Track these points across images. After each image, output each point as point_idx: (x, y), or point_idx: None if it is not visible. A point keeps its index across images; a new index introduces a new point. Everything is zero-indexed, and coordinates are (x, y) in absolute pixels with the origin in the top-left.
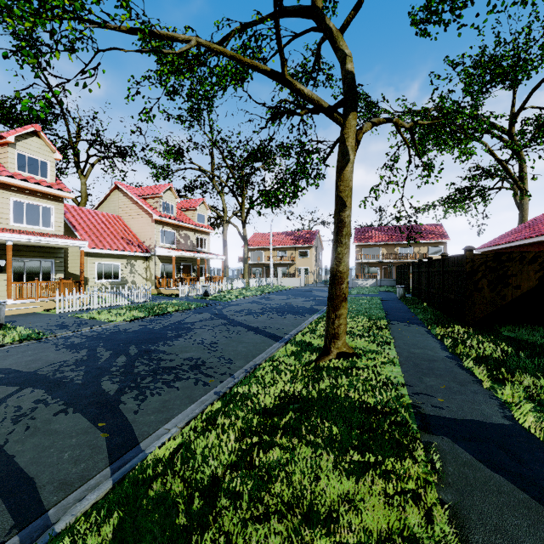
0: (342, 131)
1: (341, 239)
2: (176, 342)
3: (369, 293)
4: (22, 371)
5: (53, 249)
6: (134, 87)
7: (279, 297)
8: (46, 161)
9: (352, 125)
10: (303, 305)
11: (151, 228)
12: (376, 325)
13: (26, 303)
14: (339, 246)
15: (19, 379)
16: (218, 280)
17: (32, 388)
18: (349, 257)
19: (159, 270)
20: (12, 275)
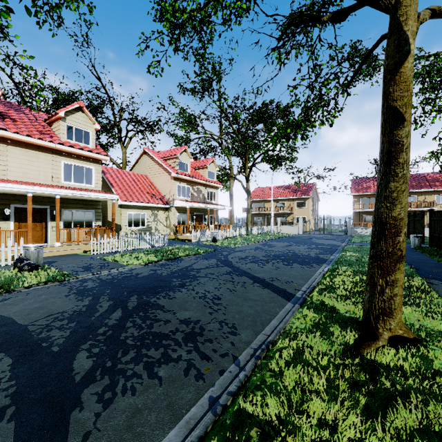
0: (394, 14)
1: (395, 169)
2: (177, 294)
3: None
4: (17, 322)
5: (94, 202)
6: (143, 42)
7: (280, 243)
8: (88, 131)
9: (412, 0)
10: (307, 253)
11: (170, 184)
12: (411, 284)
13: (70, 246)
14: (392, 181)
15: (4, 336)
16: (225, 228)
17: (3, 355)
18: (408, 196)
19: (176, 219)
20: (63, 223)
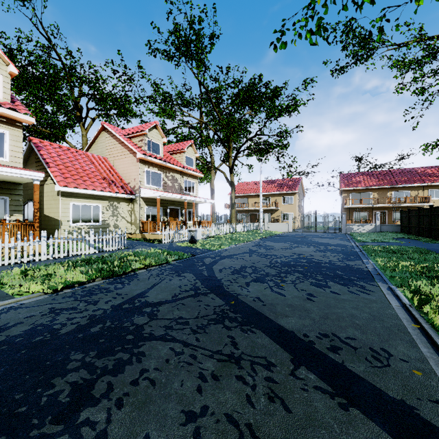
0: None
1: None
2: None
3: (388, 241)
4: None
5: (8, 184)
6: None
7: (277, 244)
8: None
9: None
10: (326, 259)
11: (136, 168)
12: None
13: None
14: None
15: None
16: (206, 225)
17: None
18: None
19: (144, 213)
20: None
